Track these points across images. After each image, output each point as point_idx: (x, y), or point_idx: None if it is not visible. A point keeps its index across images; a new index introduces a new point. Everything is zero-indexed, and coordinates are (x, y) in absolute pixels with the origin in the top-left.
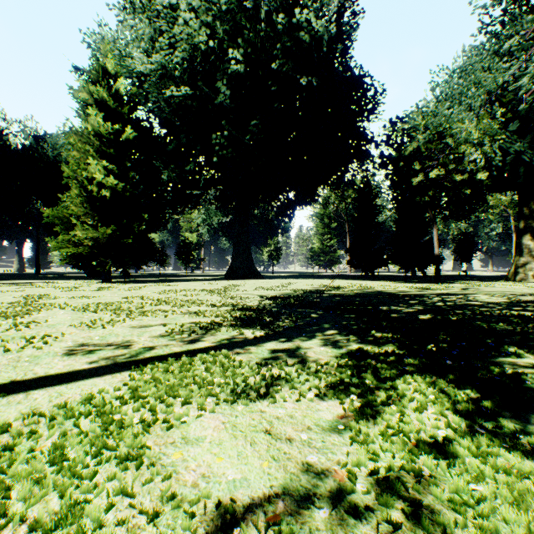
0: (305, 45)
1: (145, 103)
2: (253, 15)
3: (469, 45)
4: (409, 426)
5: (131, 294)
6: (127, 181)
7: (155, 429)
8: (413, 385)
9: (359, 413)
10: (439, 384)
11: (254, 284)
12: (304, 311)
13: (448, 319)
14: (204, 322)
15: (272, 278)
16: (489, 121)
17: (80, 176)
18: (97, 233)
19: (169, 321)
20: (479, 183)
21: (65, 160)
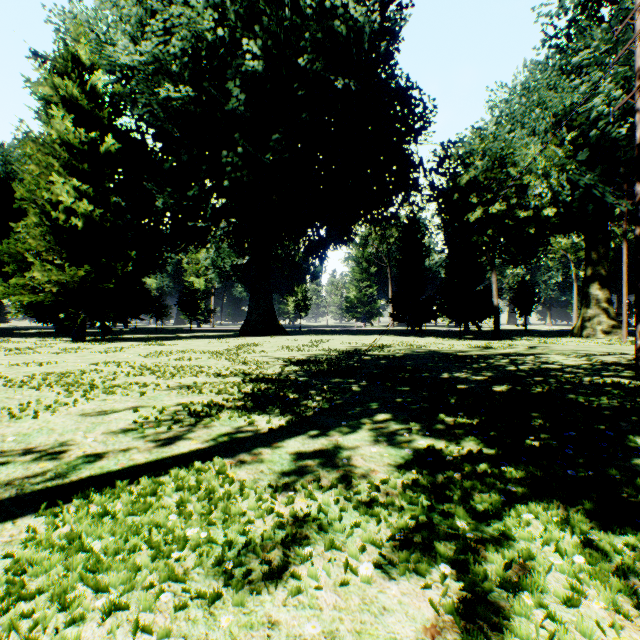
0: (341, 39)
1: (133, 107)
2: None
3: (531, 60)
4: None
5: (105, 359)
6: (107, 207)
7: None
8: (536, 528)
9: (470, 628)
10: (578, 524)
11: (277, 342)
12: (342, 382)
13: (532, 391)
14: (198, 403)
15: (299, 334)
16: (555, 149)
17: (41, 198)
18: (64, 275)
19: (146, 402)
20: (542, 223)
21: (22, 178)
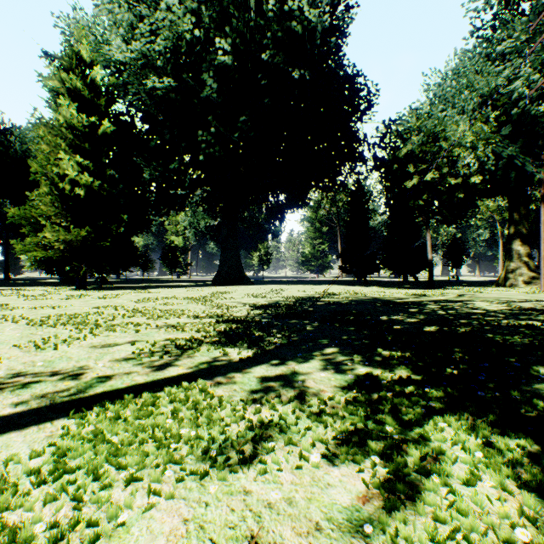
0: (298, 36)
1: (125, 96)
2: (242, 4)
3: (461, 48)
4: (468, 520)
5: (104, 304)
6: (104, 179)
7: (71, 542)
8: (448, 432)
9: (390, 496)
10: (481, 430)
11: (243, 290)
12: (298, 323)
13: (456, 331)
14: (182, 339)
15: (262, 284)
16: (481, 125)
17: (50, 172)
18: (69, 235)
19: (140, 338)
20: (471, 188)
21: (35, 155)
